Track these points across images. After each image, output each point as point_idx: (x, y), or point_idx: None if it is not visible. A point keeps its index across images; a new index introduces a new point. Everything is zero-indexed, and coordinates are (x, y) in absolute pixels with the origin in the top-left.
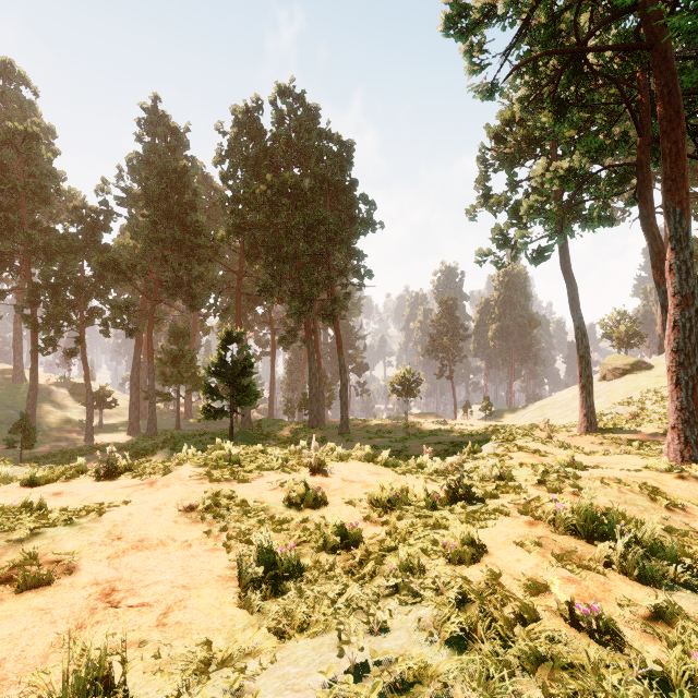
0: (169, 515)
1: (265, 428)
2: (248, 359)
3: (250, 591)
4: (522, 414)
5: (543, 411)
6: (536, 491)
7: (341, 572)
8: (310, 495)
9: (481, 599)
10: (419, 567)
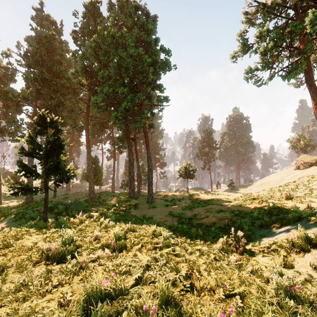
0: None
1: (102, 197)
2: (58, 141)
3: None
4: (250, 188)
5: (263, 187)
6: None
7: None
8: None
9: None
10: None
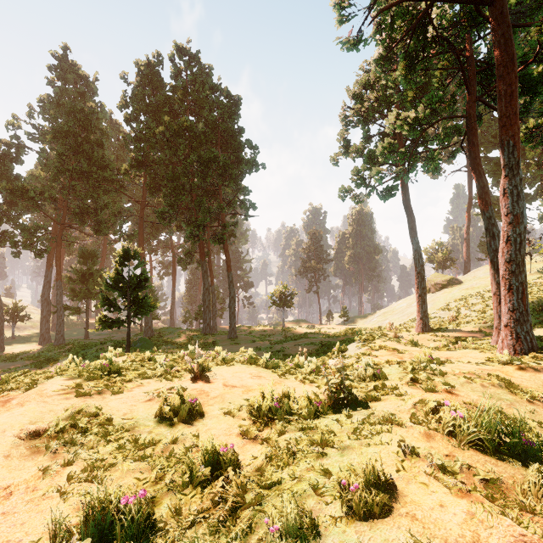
0: (2, 446)
1: (165, 335)
2: (144, 274)
3: None
4: (371, 319)
5: (386, 317)
6: (413, 390)
7: (206, 529)
8: (184, 408)
9: None
10: (311, 524)
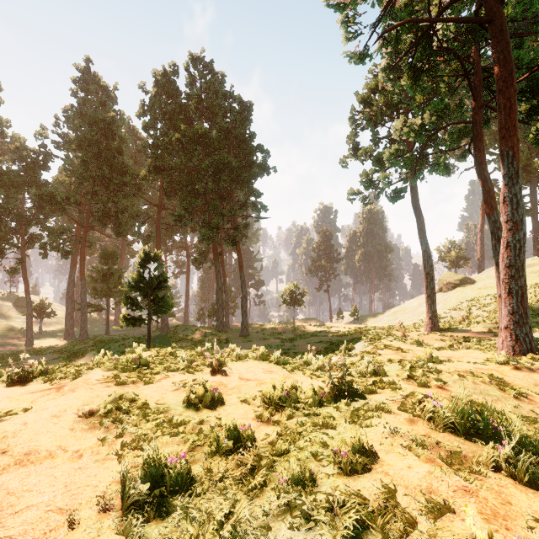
0: (67, 422)
1: (180, 332)
2: (163, 275)
3: (133, 511)
4: (381, 318)
5: (396, 316)
6: (407, 385)
7: (232, 482)
8: (207, 396)
9: (386, 535)
10: (310, 478)
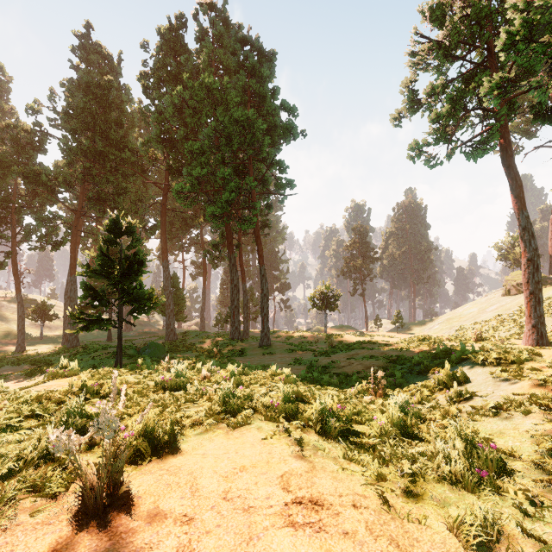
0: None
1: (188, 339)
2: (138, 255)
3: None
4: (430, 327)
5: (451, 324)
6: None
7: None
8: None
9: None
10: None
